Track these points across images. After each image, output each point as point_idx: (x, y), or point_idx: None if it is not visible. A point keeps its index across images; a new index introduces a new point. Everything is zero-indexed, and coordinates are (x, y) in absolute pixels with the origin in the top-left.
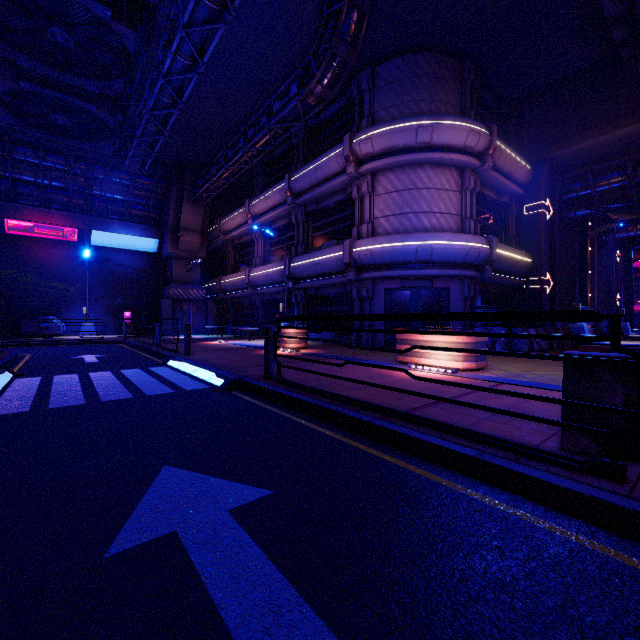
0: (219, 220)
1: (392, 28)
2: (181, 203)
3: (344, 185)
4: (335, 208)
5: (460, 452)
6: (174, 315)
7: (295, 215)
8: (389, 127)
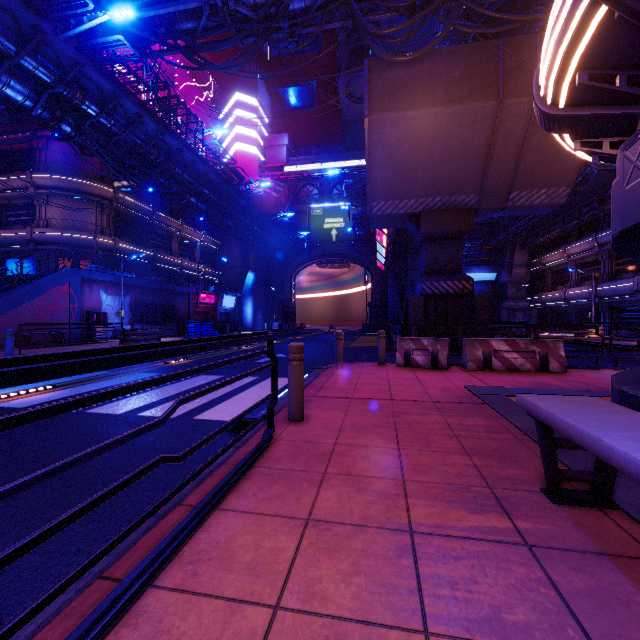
0: (540, 256)
1: None
2: (513, 251)
3: None
4: None
5: (614, 346)
6: (508, 319)
7: (601, 256)
8: None
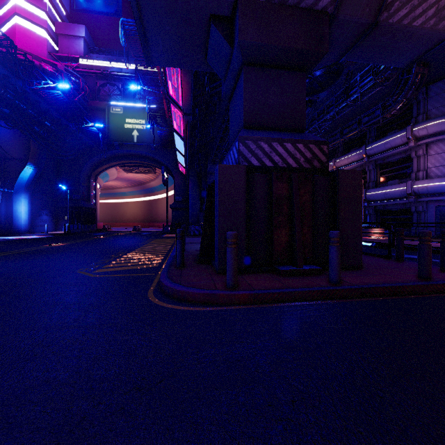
0: None
1: (441, 69)
2: None
3: (405, 150)
4: (397, 162)
5: None
6: None
7: (367, 166)
8: (439, 121)
